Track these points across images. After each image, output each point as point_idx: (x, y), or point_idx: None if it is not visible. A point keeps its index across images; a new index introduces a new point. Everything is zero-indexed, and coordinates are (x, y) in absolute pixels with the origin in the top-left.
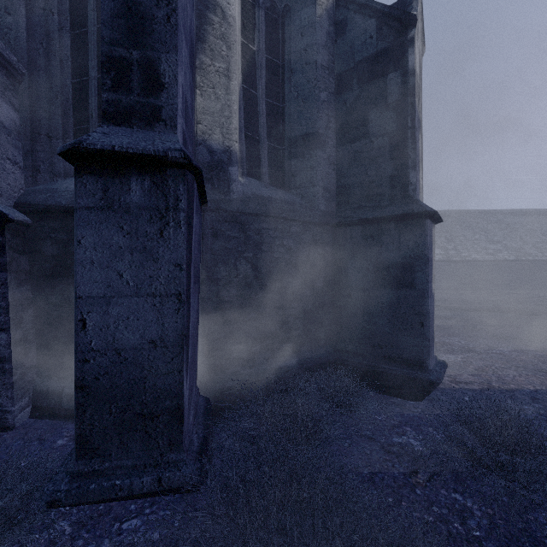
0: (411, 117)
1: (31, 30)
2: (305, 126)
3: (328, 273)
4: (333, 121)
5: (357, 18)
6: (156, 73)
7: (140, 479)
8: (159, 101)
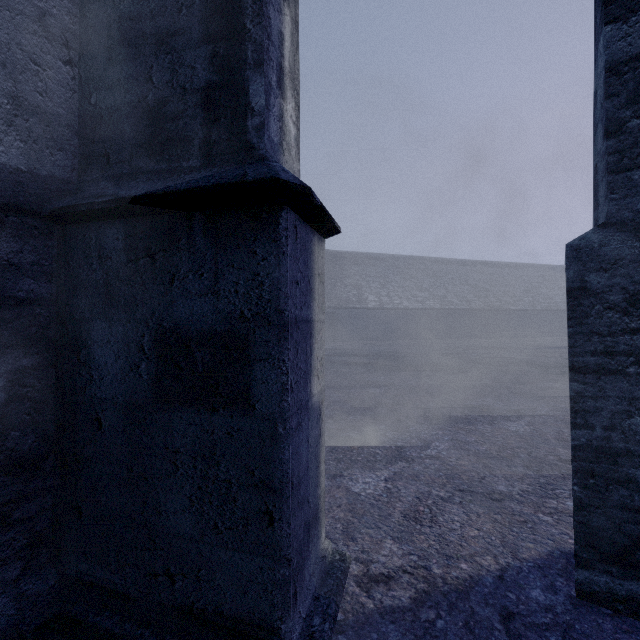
0: None
1: None
2: None
3: (36, 359)
4: None
5: None
6: None
7: None
8: None
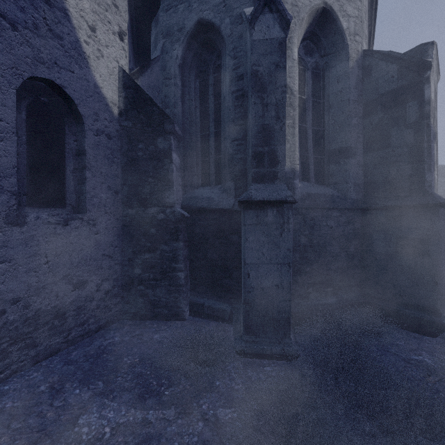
0: (427, 134)
1: (183, 113)
2: (340, 143)
3: (358, 242)
4: (361, 136)
5: (381, 64)
6: (275, 156)
7: (274, 347)
8: (276, 169)
